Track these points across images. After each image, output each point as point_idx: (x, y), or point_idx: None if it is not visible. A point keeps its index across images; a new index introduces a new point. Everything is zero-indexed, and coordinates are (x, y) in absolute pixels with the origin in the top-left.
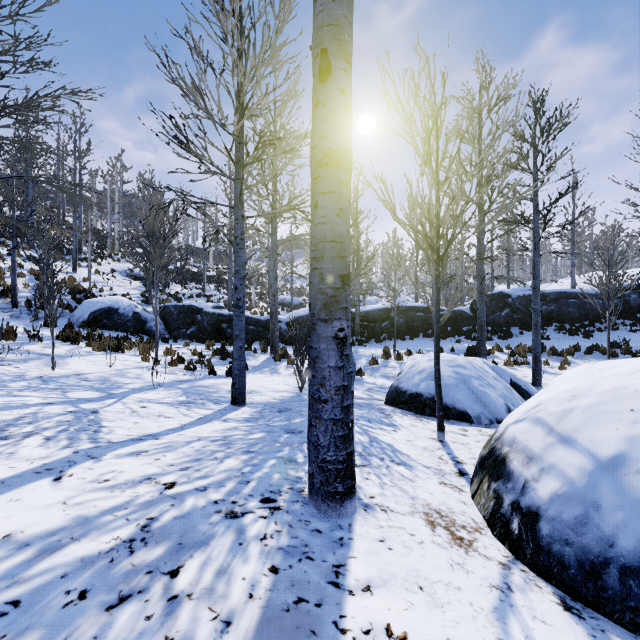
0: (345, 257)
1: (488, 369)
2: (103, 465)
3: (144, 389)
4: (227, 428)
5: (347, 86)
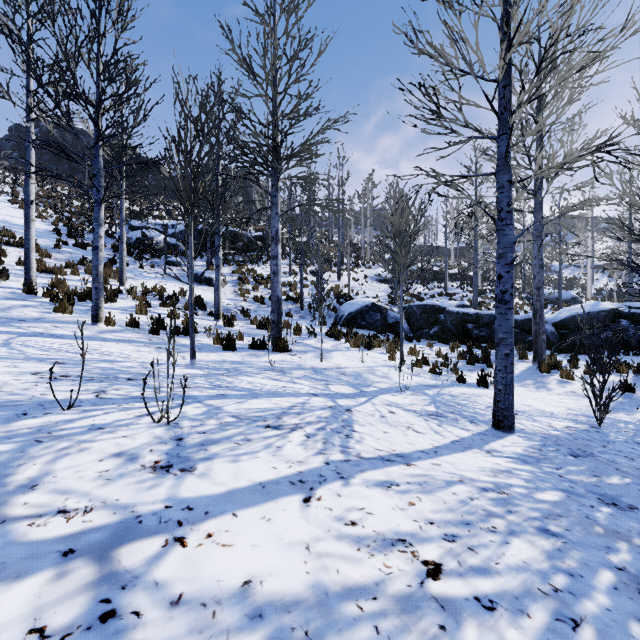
0: None
1: None
2: (350, 493)
3: (391, 390)
4: (496, 468)
5: None
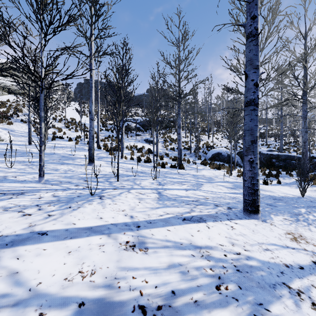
0: (253, 134)
1: None
2: (195, 191)
3: (220, 182)
4: (239, 196)
5: (255, 77)
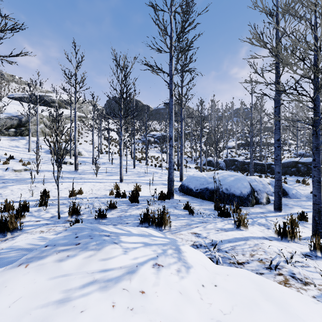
0: (181, 161)
1: (264, 182)
2: None
3: None
4: None
5: (181, 147)
